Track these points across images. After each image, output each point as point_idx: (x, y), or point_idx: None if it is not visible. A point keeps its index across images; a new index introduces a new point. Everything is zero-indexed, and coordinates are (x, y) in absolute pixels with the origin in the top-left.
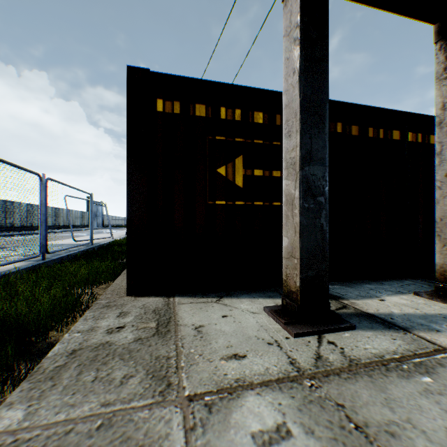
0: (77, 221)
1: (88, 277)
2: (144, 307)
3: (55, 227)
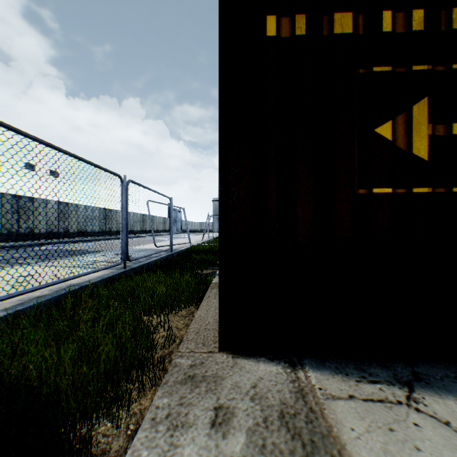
0: (160, 226)
1: (164, 300)
2: (257, 396)
3: (142, 232)
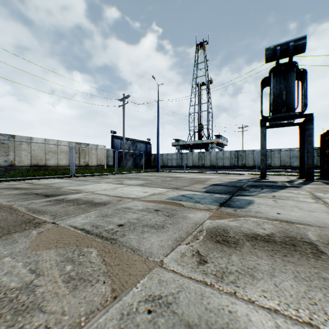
0: None
1: None
2: None
3: None
